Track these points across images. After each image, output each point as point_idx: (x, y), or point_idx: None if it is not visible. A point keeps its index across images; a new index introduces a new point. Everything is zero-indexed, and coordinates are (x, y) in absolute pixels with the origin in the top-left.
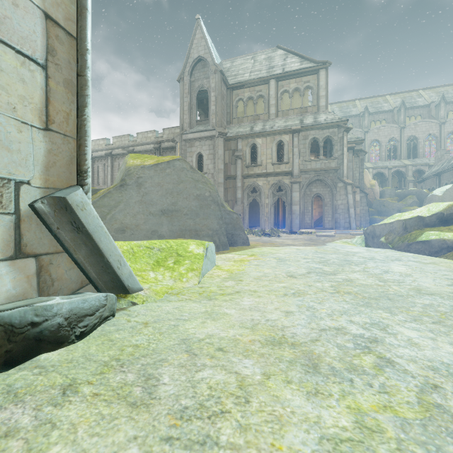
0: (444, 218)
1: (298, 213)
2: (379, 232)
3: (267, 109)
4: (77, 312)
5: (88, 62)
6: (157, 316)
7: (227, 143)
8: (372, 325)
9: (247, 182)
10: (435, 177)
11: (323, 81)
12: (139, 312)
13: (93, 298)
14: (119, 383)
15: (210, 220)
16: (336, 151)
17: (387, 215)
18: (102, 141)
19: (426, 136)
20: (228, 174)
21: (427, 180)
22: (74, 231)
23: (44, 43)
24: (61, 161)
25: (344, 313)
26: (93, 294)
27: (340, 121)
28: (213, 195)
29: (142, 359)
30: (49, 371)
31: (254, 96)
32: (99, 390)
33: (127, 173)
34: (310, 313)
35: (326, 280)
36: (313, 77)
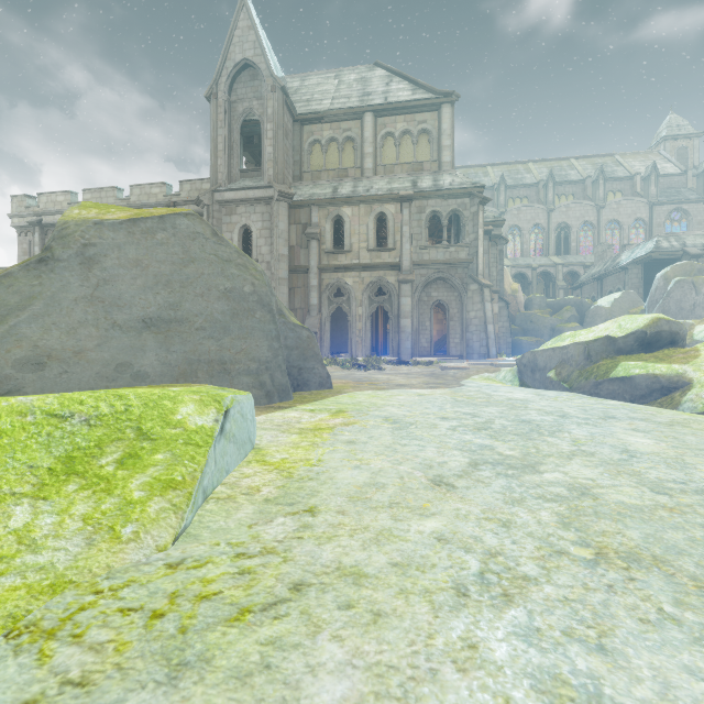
0: (646, 339)
1: (409, 331)
2: (544, 362)
3: (361, 160)
4: None
5: None
6: None
7: (294, 212)
8: None
9: (327, 279)
10: (596, 281)
11: (447, 122)
12: None
13: None
14: None
15: (254, 341)
16: (467, 233)
17: (536, 336)
18: (63, 195)
19: (581, 224)
20: (295, 264)
21: (586, 285)
22: None
23: None
24: None
25: None
26: None
27: (473, 187)
28: (260, 290)
29: None
30: None
31: (339, 138)
32: None
33: (57, 233)
34: None
35: (532, 495)
36: (432, 115)
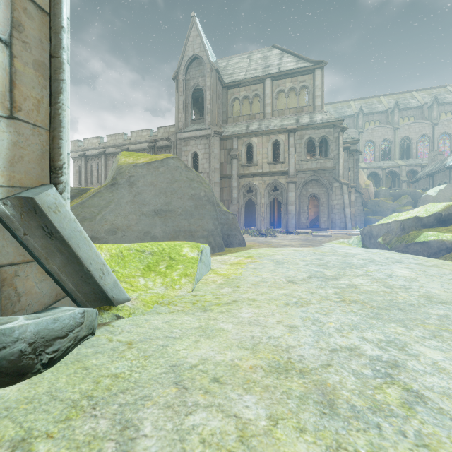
0: (442, 218)
1: (294, 213)
2: (376, 232)
3: (263, 108)
4: (45, 335)
5: (64, 42)
6: (144, 333)
7: (223, 142)
8: (388, 343)
9: (243, 182)
10: (429, 177)
11: (318, 80)
12: (124, 328)
13: (66, 316)
14: (87, 435)
15: (205, 221)
16: (332, 150)
17: (382, 215)
18: (96, 139)
19: (419, 137)
20: (223, 173)
21: (421, 180)
22: (46, 236)
23: (7, 16)
24: (31, 156)
25: (354, 327)
26: (67, 311)
27: (335, 121)
28: (208, 194)
29: (120, 396)
30: (0, 416)
31: (250, 95)
32: (59, 448)
33: (118, 171)
34: (316, 328)
35: (329, 286)
36: (308, 77)
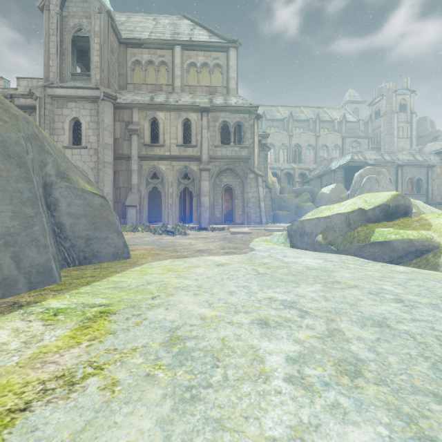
0: (389, 211)
1: (207, 205)
2: (311, 229)
3: (172, 80)
4: None
5: None
6: None
7: (118, 111)
8: None
9: (145, 166)
10: (318, 178)
11: (233, 61)
12: None
13: None
14: None
15: None
16: (247, 138)
17: (287, 210)
18: None
19: (307, 145)
20: (119, 152)
21: (312, 181)
22: None
23: None
24: None
25: None
26: None
27: (251, 106)
28: (4, 135)
29: None
30: None
31: (155, 61)
32: None
33: None
34: None
35: None
36: (223, 55)
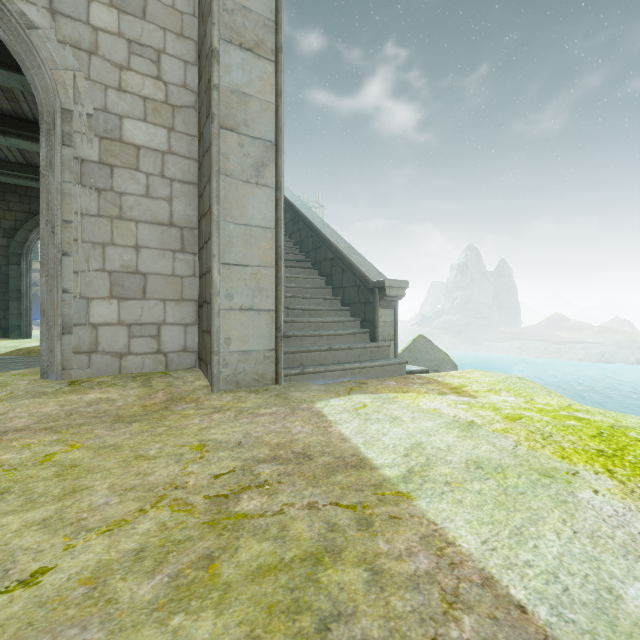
0: None
1: None
2: None
3: None
4: None
5: None
6: None
7: None
8: None
9: None
10: None
11: None
12: None
13: None
14: None
15: None
16: None
17: None
18: None
19: None
20: None
21: None
22: None
23: None
24: None
25: None
26: None
27: None
28: None
29: None
30: None
31: None
32: None
33: None
34: None
35: None
36: None
